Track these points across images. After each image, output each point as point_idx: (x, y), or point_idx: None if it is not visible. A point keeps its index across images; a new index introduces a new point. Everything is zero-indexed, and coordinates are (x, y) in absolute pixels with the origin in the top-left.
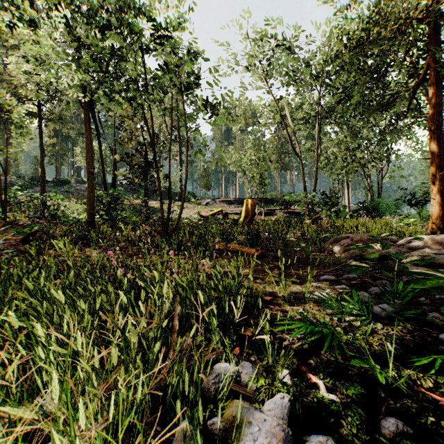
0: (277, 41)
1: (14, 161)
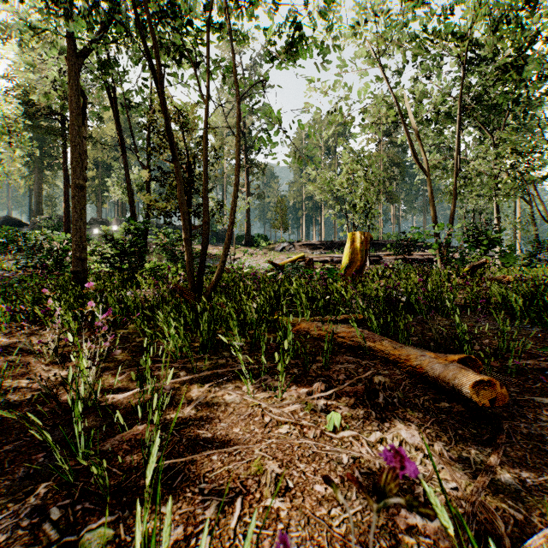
0: None
1: (50, 200)
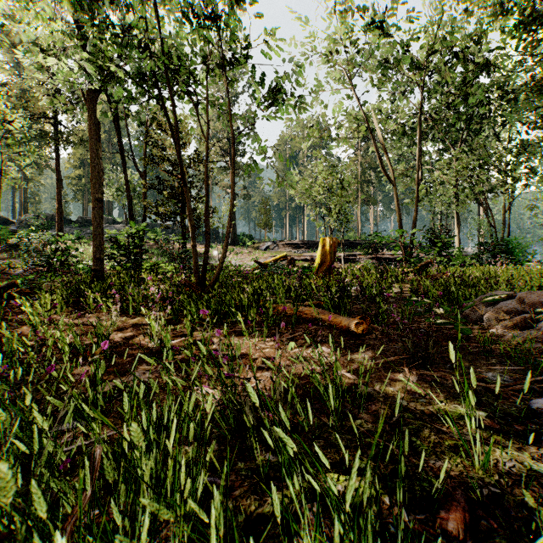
0: (363, 19)
1: (34, 198)
